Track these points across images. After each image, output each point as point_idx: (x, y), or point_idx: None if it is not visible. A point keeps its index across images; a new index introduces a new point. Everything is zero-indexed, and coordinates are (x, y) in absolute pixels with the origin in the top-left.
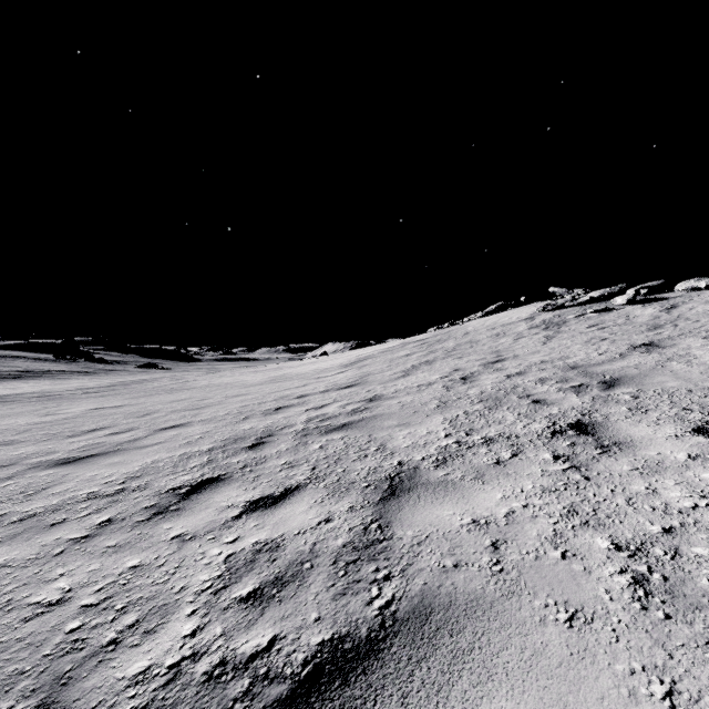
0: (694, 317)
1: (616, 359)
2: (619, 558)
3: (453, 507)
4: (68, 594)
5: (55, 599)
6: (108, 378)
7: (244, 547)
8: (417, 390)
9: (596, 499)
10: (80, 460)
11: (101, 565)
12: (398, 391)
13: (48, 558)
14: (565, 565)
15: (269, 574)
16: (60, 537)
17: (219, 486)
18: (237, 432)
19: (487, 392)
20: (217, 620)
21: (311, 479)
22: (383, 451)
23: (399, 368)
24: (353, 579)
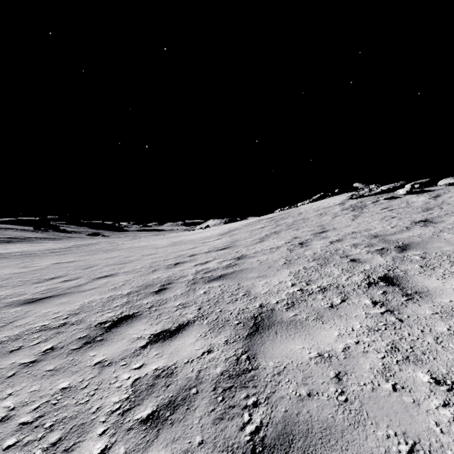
0: (453, 202)
1: (404, 231)
2: (440, 392)
3: (302, 342)
4: (11, 412)
5: (1, 417)
6: (68, 242)
7: (147, 373)
8: (269, 251)
9: (411, 337)
10: (40, 300)
11: (40, 386)
12: (257, 252)
13: (2, 380)
14: (397, 397)
15: (164, 398)
16: (14, 362)
17: (133, 322)
18: (148, 281)
19: (318, 253)
20: (122, 441)
21: (198, 317)
22: (249, 296)
23: (257, 236)
24: (229, 405)
